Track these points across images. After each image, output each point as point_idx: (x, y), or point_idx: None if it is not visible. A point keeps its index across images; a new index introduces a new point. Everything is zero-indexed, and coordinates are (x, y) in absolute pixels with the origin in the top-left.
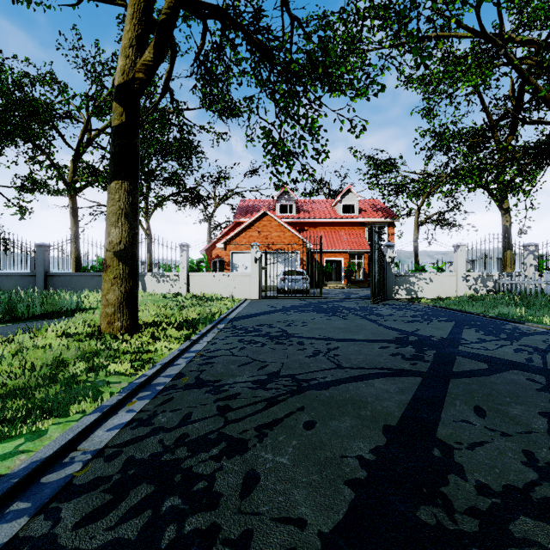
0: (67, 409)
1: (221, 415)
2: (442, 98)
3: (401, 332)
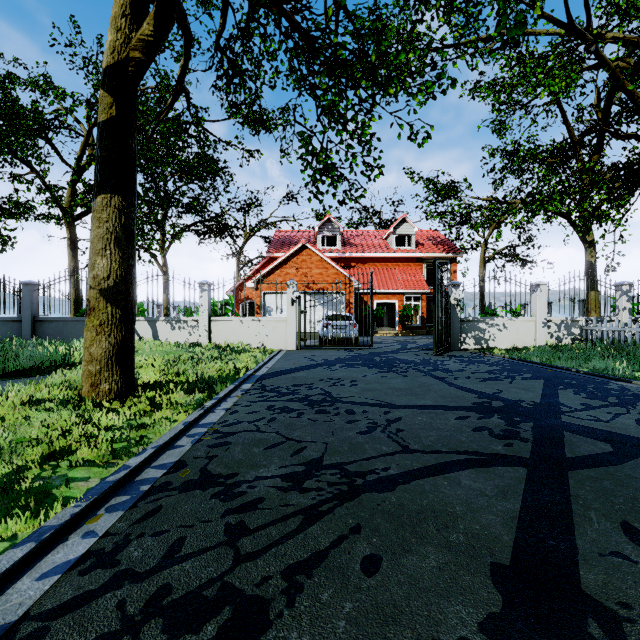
0: None
1: (229, 544)
2: (515, 109)
3: (480, 394)
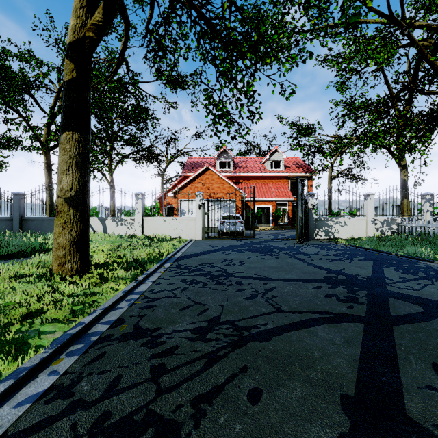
0: None
1: (153, 380)
2: (352, 74)
3: (329, 271)
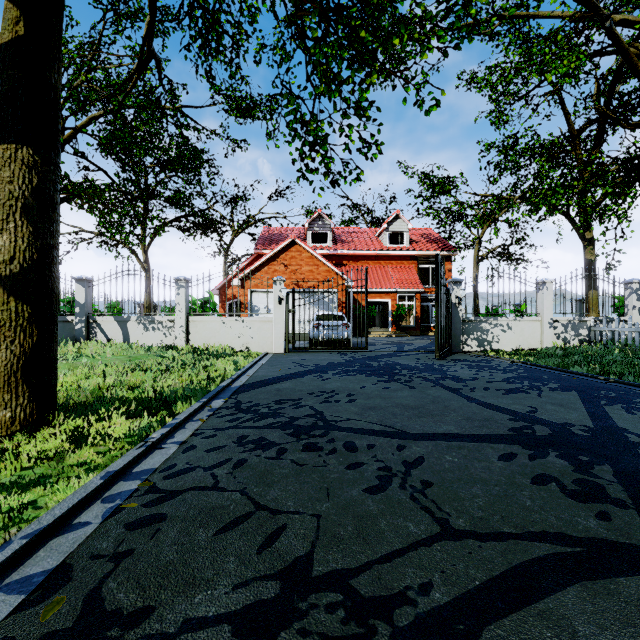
0: None
1: None
2: (514, 100)
3: (512, 414)
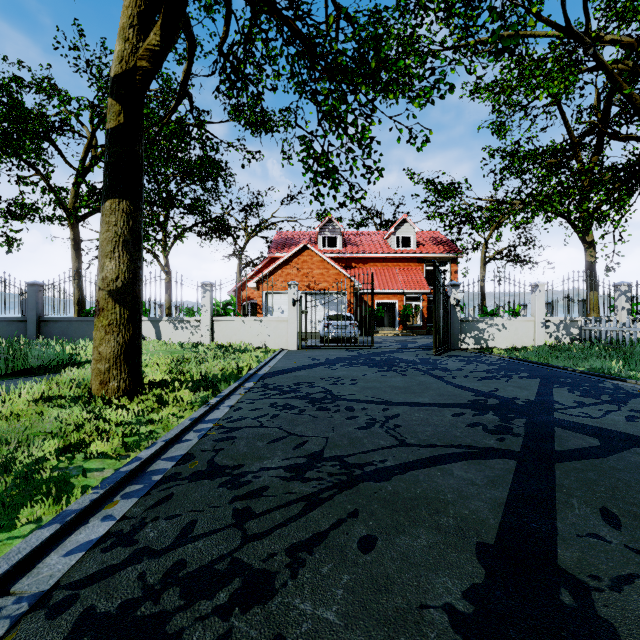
0: (15, 516)
1: (237, 526)
2: (515, 110)
3: (476, 392)
